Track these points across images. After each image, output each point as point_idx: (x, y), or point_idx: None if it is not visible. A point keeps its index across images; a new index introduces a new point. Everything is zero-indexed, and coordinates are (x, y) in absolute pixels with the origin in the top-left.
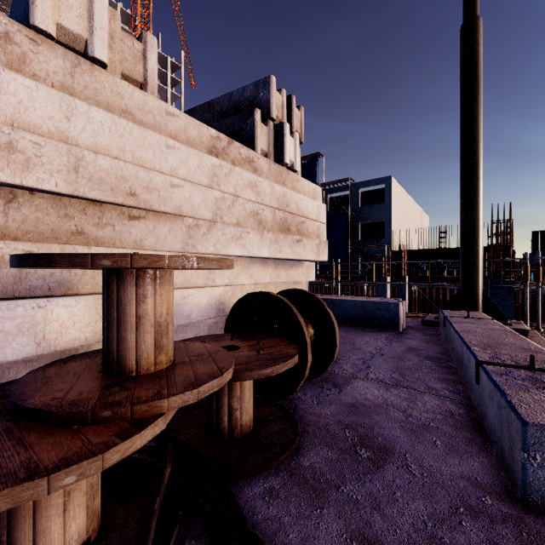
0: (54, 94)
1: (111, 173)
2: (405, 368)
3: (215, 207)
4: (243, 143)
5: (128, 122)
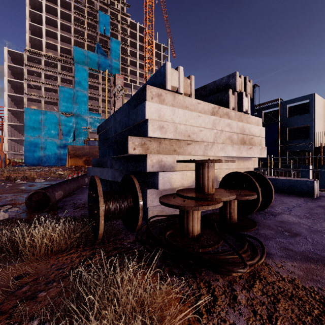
0: (170, 108)
1: (183, 130)
2: (314, 213)
3: (214, 136)
4: (223, 105)
5: (187, 111)
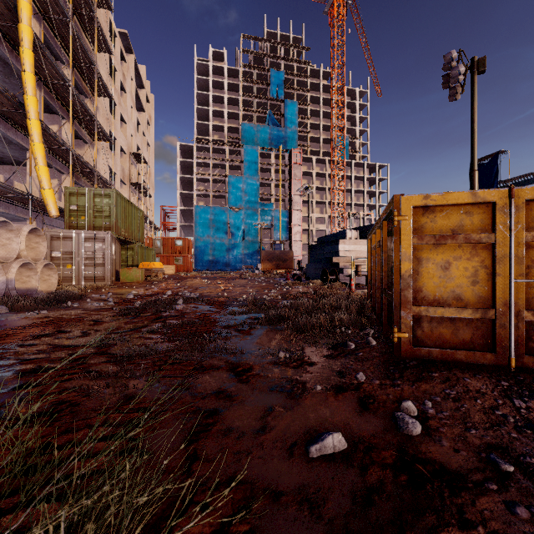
0: (348, 245)
1: (353, 253)
2: None
3: None
4: None
5: (355, 245)
